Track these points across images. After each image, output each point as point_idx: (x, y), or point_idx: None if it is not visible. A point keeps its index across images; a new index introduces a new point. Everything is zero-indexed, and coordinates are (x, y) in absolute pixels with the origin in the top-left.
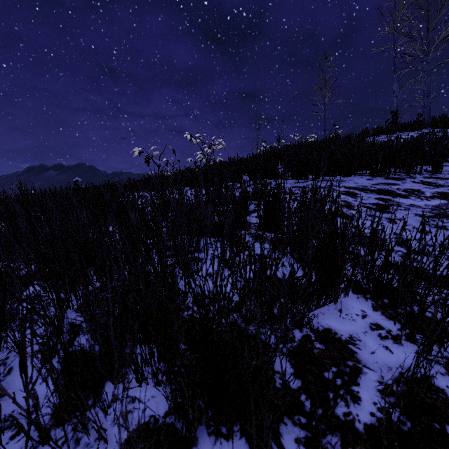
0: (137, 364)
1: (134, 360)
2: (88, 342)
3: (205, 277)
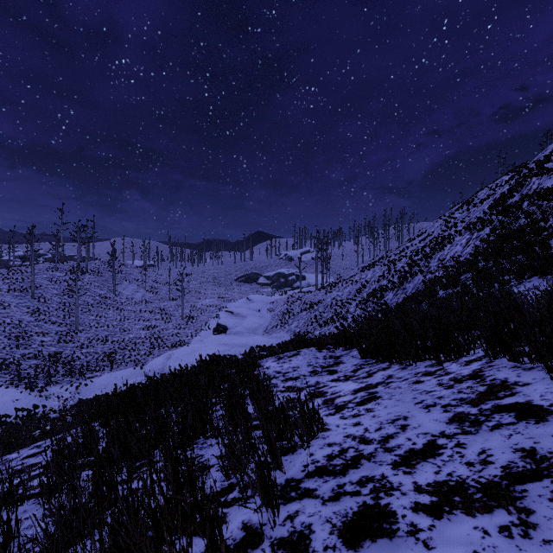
0: None
1: None
2: None
3: None
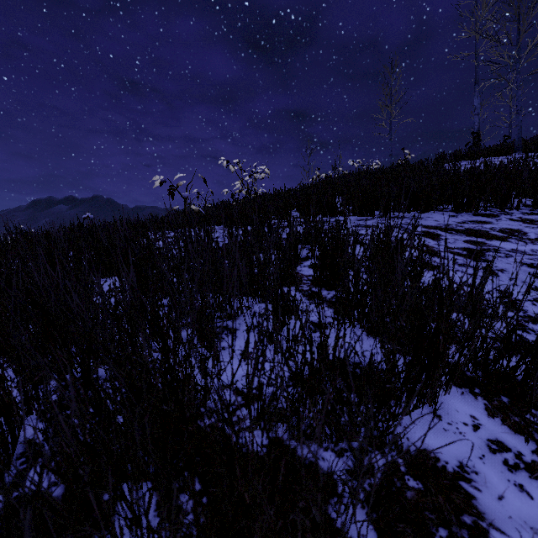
0: (115, 535)
1: (107, 532)
2: (47, 477)
3: (230, 385)
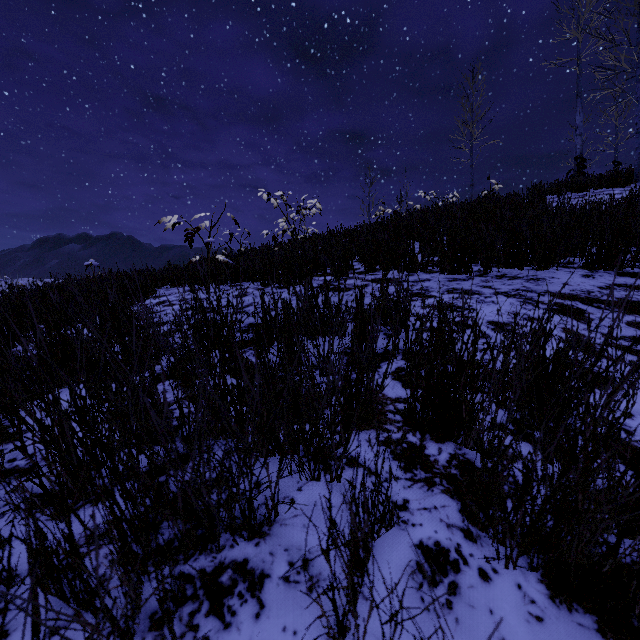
0: None
1: None
2: None
3: None
